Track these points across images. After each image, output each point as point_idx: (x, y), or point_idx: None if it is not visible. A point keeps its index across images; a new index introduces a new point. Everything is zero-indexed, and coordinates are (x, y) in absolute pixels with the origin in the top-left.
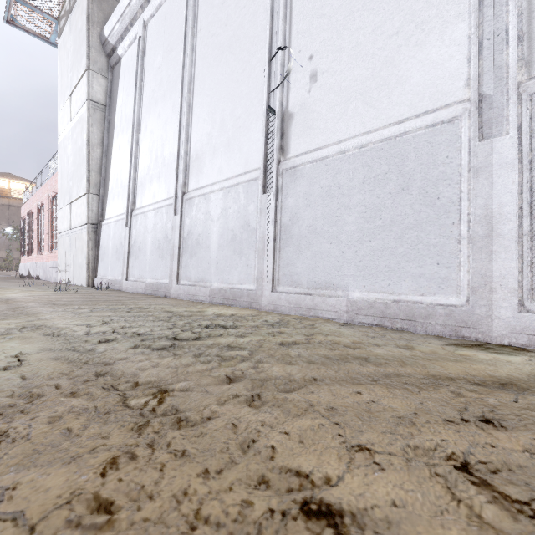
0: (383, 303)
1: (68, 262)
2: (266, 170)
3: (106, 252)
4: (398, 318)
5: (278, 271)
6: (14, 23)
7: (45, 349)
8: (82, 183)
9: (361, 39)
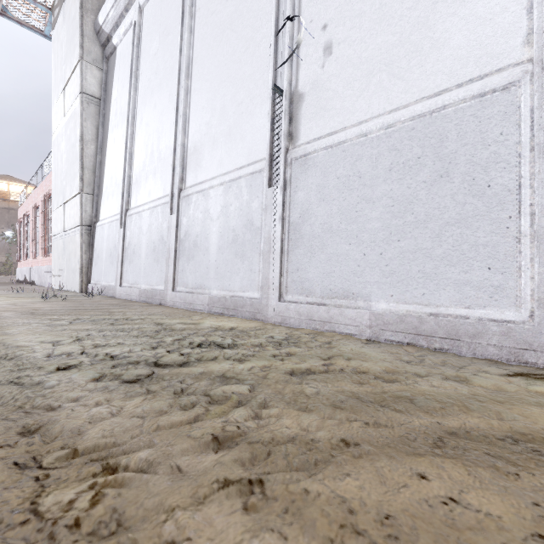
0: (416, 317)
1: (62, 267)
2: (272, 160)
3: (100, 255)
4: (436, 336)
5: (286, 277)
6: (6, 14)
7: None
8: (75, 182)
9: None
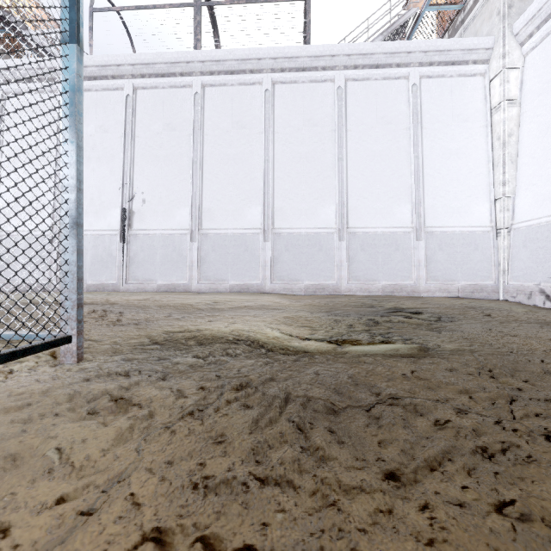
0: (168, 284)
1: None
2: (121, 232)
3: None
4: (172, 288)
5: (129, 275)
6: None
7: None
8: None
9: (162, 197)
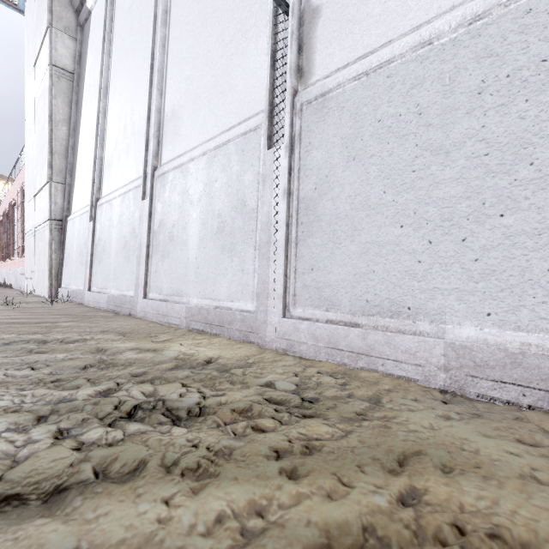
0: None
1: (33, 268)
2: (272, 110)
3: (70, 254)
4: None
5: (294, 280)
6: None
7: None
8: (44, 169)
9: None
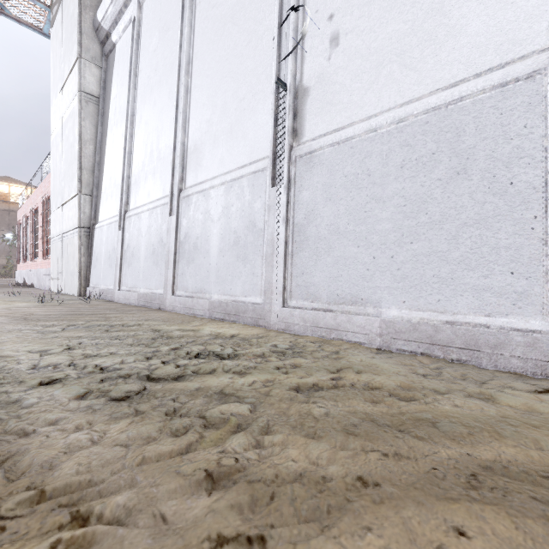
0: (431, 325)
1: (60, 270)
2: (275, 158)
3: (99, 258)
4: (453, 346)
5: (291, 281)
6: (4, 12)
7: None
8: (73, 183)
9: None
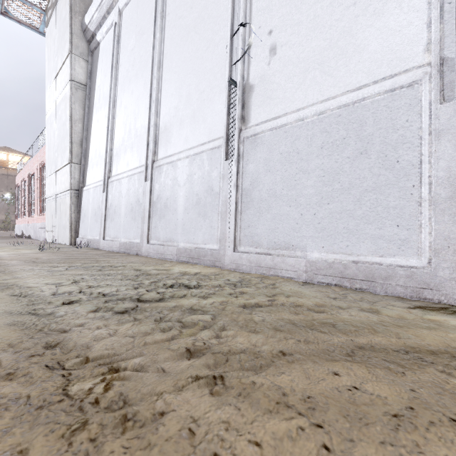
0: (342, 264)
1: (54, 224)
2: (228, 138)
3: (86, 214)
4: (357, 279)
5: (240, 232)
6: (7, 15)
7: (5, 312)
8: (65, 154)
9: (319, 12)
